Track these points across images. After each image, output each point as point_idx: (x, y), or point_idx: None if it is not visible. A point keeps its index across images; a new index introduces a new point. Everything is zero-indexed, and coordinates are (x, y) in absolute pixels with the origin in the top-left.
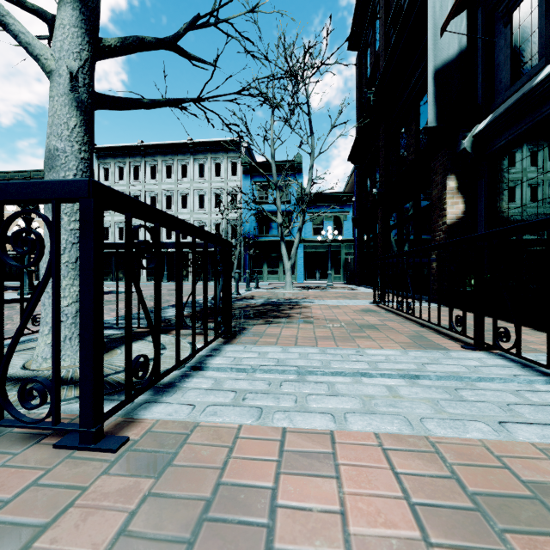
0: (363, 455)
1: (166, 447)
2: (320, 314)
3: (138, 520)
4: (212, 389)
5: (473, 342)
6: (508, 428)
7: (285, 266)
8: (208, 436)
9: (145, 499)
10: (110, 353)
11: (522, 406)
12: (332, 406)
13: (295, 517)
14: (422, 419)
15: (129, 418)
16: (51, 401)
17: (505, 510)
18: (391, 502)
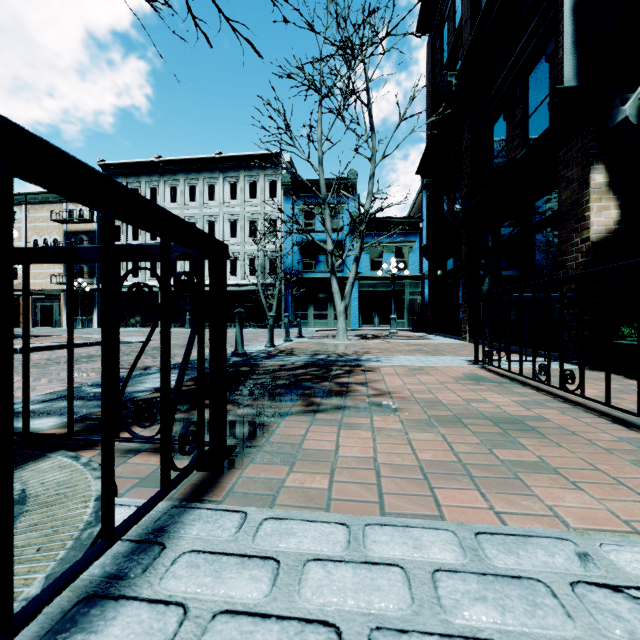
0: None
1: None
2: (401, 387)
3: None
4: None
5: None
6: None
7: (337, 308)
8: None
9: None
10: None
11: None
12: None
13: None
14: None
15: None
16: None
17: None
18: None
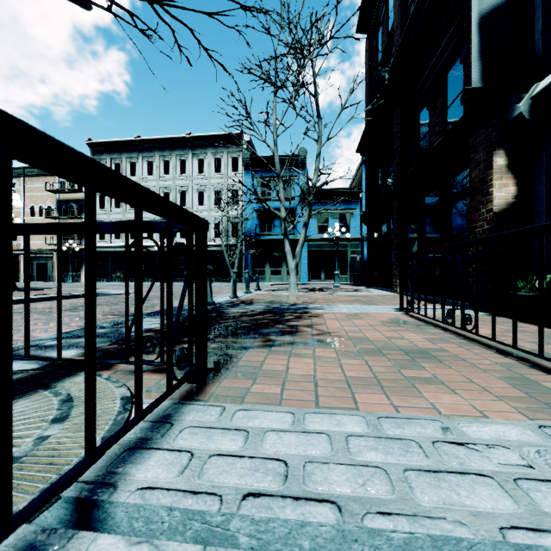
0: None
1: None
2: (339, 328)
3: None
4: None
5: None
6: None
7: (289, 266)
8: None
9: None
10: None
11: None
12: None
13: None
14: None
15: None
16: None
17: None
18: None
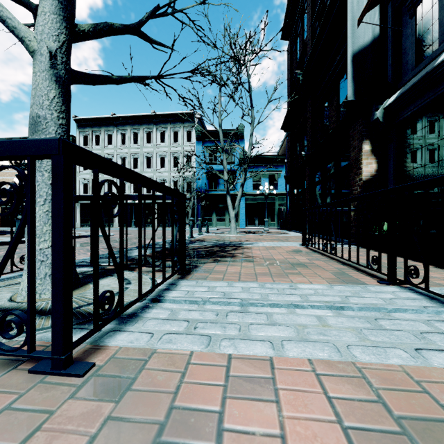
0: (298, 380)
1: (127, 372)
2: (259, 254)
3: (99, 442)
4: (168, 319)
5: (387, 278)
6: (423, 354)
7: (230, 215)
8: (164, 361)
9: (106, 422)
10: (84, 287)
11: (434, 334)
12: (270, 334)
13: (239, 440)
14: (348, 346)
15: (96, 345)
16: (26, 332)
17: (428, 432)
18: (325, 425)
